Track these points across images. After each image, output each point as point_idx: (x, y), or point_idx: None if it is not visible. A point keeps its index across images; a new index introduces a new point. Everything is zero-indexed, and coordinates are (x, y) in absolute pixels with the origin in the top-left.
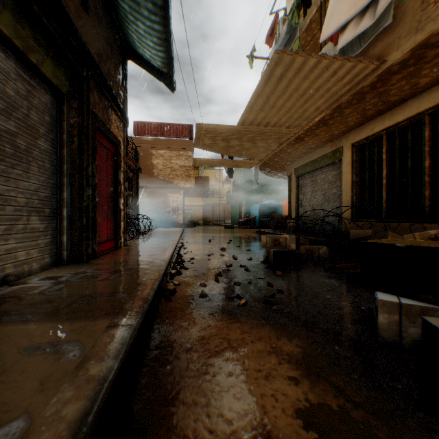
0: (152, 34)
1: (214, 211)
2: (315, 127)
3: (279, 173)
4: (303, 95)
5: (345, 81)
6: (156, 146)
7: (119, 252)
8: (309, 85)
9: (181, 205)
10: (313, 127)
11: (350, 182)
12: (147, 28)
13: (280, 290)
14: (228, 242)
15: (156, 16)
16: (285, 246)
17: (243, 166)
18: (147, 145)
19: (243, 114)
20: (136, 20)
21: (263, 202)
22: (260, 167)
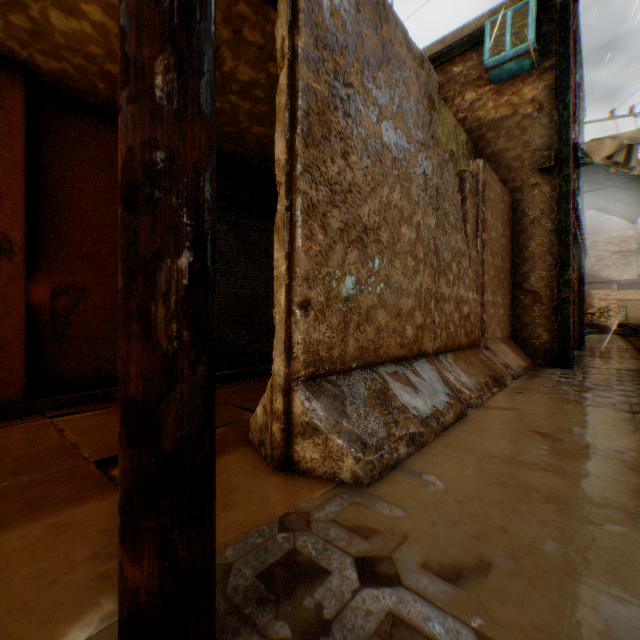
0: (619, 202)
1: None
2: None
3: None
4: None
5: None
6: None
7: (589, 348)
8: None
9: (612, 304)
10: None
11: None
12: (616, 201)
13: None
14: None
15: (626, 197)
16: None
17: None
18: None
19: None
20: (607, 198)
21: None
22: None
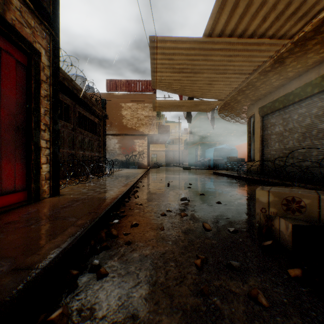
0: None
1: (174, 155)
2: (311, 34)
3: (237, 117)
4: None
5: None
6: (124, 100)
7: (12, 215)
8: None
9: (146, 149)
10: (307, 34)
11: None
12: None
13: None
14: (189, 187)
15: None
16: (315, 215)
17: (202, 109)
18: (118, 99)
19: (212, 11)
20: None
21: (217, 146)
22: (219, 109)
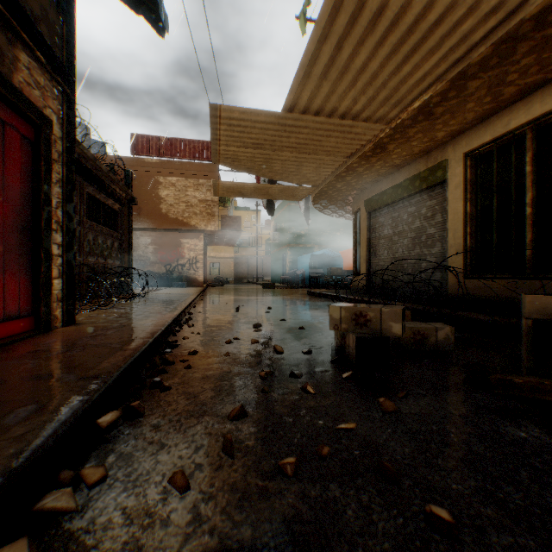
0: None
1: (249, 265)
2: (409, 122)
3: (340, 210)
4: (405, 42)
5: (493, 5)
6: (164, 171)
7: (28, 345)
8: (422, 13)
9: (201, 255)
10: (406, 121)
11: (462, 215)
12: None
13: (445, 523)
14: (267, 311)
15: None
16: (378, 328)
17: (290, 197)
18: (152, 169)
19: (292, 86)
20: None
21: (315, 252)
22: (314, 198)
